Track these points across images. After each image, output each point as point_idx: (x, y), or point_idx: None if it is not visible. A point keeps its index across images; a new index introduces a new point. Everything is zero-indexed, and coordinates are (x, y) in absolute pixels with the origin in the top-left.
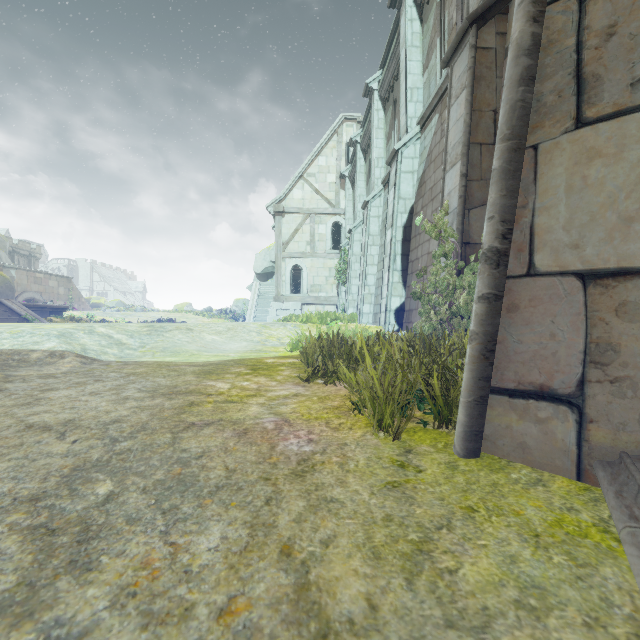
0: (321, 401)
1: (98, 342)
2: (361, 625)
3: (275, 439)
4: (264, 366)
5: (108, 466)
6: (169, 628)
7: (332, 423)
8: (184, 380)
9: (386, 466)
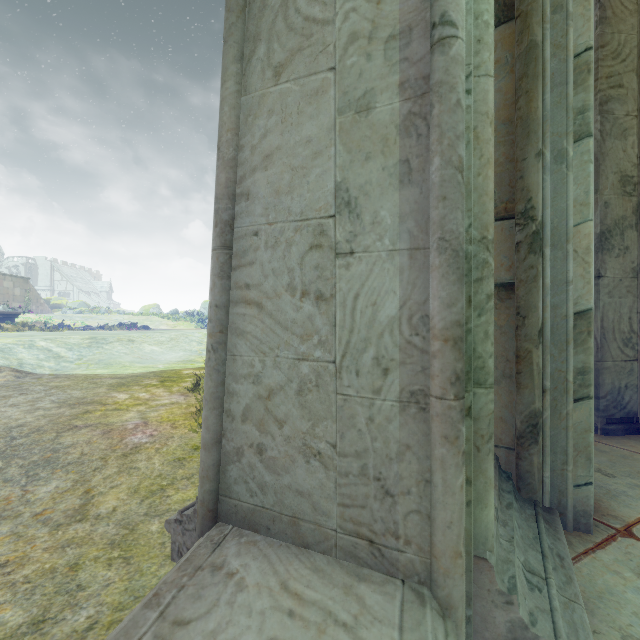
0: (187, 408)
1: (36, 356)
2: (103, 516)
3: (128, 435)
4: (175, 378)
5: (3, 454)
6: (7, 520)
7: (177, 423)
8: (95, 392)
9: (186, 449)
